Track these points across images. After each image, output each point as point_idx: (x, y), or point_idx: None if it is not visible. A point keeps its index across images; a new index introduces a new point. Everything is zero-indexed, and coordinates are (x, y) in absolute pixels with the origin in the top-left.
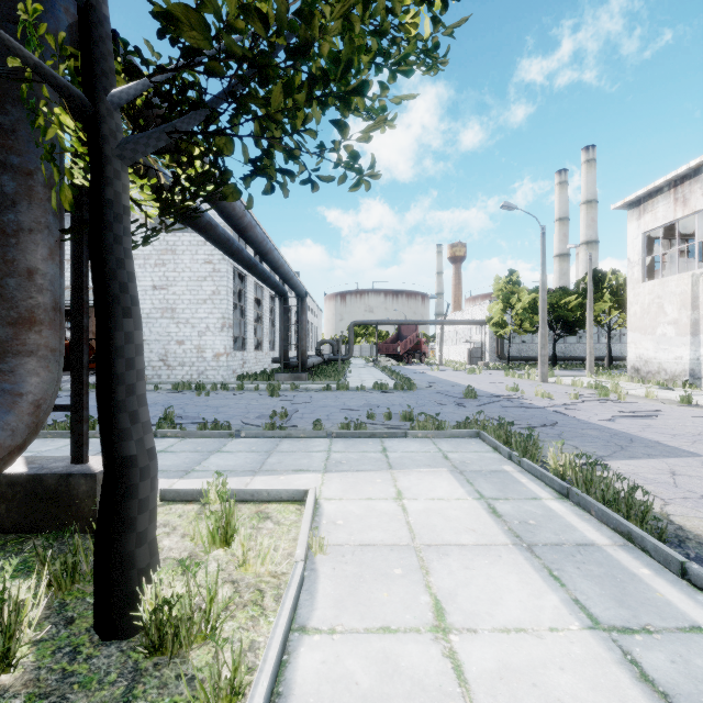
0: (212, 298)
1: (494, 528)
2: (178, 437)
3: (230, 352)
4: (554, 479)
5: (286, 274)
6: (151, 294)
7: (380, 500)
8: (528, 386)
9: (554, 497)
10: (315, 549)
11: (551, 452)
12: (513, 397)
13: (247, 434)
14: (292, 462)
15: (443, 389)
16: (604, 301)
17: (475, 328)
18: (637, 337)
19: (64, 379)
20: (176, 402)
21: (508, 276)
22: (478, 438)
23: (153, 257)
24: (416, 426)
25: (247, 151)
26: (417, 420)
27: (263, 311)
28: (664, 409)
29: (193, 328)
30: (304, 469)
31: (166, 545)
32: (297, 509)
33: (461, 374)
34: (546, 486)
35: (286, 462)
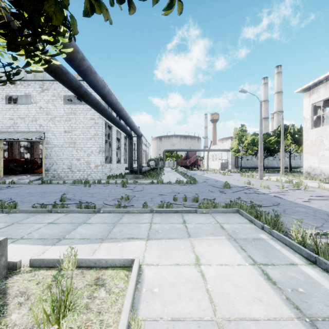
0: (94, 137)
1: (275, 298)
2: (64, 213)
3: (103, 164)
4: (301, 248)
5: (130, 123)
6: (63, 135)
7: (185, 266)
8: (254, 181)
9: (305, 262)
10: None
11: (294, 227)
12: (249, 187)
13: (104, 211)
14: (128, 232)
15: (211, 183)
16: (288, 139)
17: (224, 153)
18: (309, 157)
19: (19, 178)
20: (72, 190)
21: (240, 127)
22: (238, 213)
23: (64, 116)
24: (202, 206)
25: None
26: (202, 202)
27: (120, 144)
28: None
29: (85, 152)
30: (135, 237)
31: (12, 320)
32: (125, 275)
33: (218, 175)
34: (294, 252)
35: (124, 232)
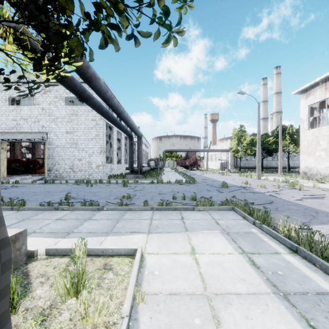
0: (95, 137)
1: (257, 278)
2: (70, 210)
3: (104, 164)
4: (286, 240)
5: (131, 125)
6: (65, 136)
7: (181, 254)
8: (252, 181)
9: (287, 252)
10: (138, 300)
11: (281, 222)
12: (246, 187)
13: (107, 208)
14: (130, 227)
15: (210, 183)
16: (286, 140)
17: (223, 153)
18: (305, 157)
19: (22, 178)
20: (74, 190)
21: (239, 128)
22: (233, 211)
23: (66, 117)
24: (199, 204)
25: (84, 8)
26: (200, 200)
27: (121, 144)
28: (325, 193)
29: (86, 153)
30: (137, 231)
31: (37, 294)
32: (129, 261)
33: (217, 175)
34: (280, 243)
35: (126, 227)
